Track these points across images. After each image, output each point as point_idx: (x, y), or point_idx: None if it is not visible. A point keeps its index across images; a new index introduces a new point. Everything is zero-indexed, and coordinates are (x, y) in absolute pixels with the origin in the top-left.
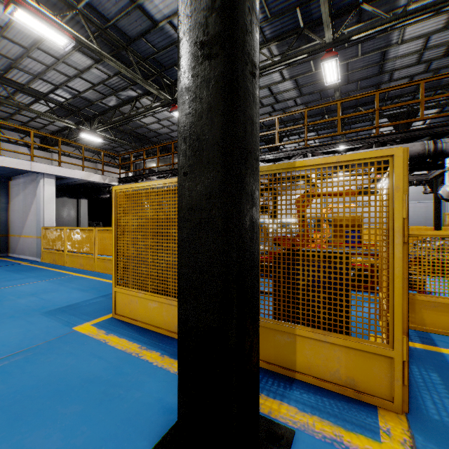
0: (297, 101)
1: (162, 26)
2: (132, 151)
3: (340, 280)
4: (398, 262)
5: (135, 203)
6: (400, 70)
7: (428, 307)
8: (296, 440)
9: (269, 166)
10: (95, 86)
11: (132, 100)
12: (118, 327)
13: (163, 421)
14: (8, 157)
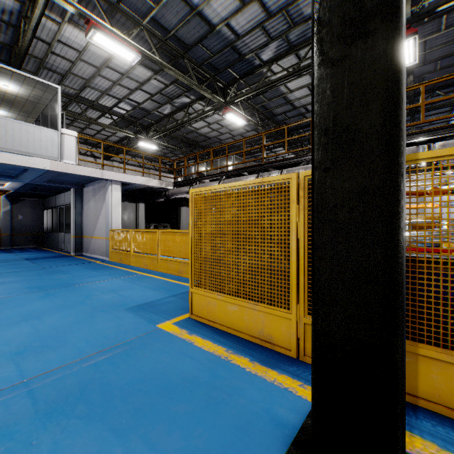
0: None
1: (219, 29)
2: (186, 156)
3: None
4: None
5: (210, 205)
6: None
7: None
8: None
9: None
10: (152, 96)
11: (186, 107)
12: (197, 327)
13: (279, 435)
14: (84, 167)
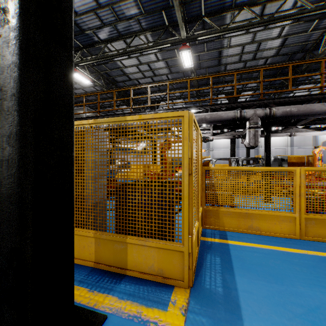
0: (168, 76)
1: None
2: None
3: (157, 201)
4: (186, 187)
5: None
6: (230, 64)
7: (226, 215)
8: (106, 322)
9: (109, 119)
10: None
11: None
12: None
13: None
14: None
